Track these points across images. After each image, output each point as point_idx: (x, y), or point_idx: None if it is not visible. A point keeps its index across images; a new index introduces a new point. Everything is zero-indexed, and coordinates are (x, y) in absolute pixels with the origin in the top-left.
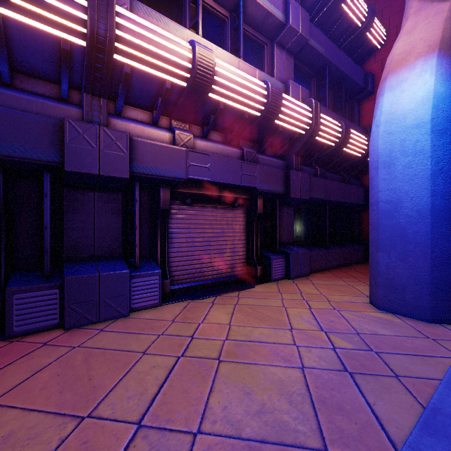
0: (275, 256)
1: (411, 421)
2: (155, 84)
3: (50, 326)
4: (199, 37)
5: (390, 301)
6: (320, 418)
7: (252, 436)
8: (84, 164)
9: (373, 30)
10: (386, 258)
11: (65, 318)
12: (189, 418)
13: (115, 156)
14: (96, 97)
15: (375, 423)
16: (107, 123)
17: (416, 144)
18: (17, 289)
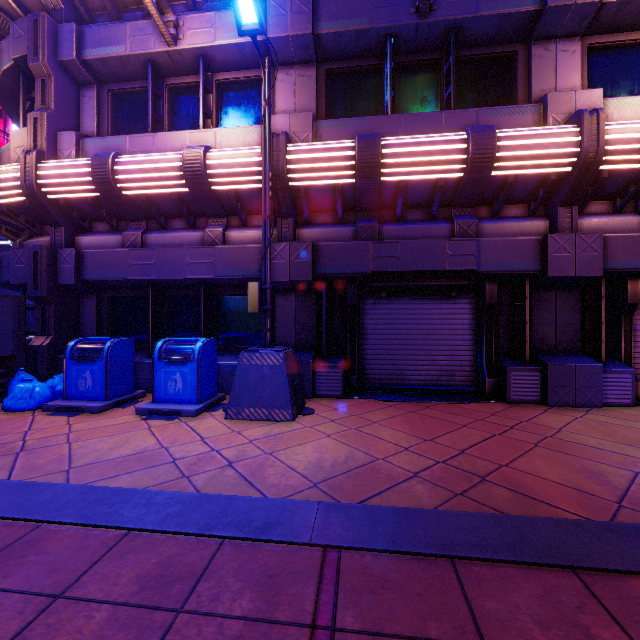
0: None
1: None
2: (630, 175)
3: (533, 401)
4: None
5: None
6: None
7: None
8: (563, 269)
9: None
10: None
11: (548, 397)
12: None
13: (589, 257)
14: (566, 207)
15: None
16: (577, 228)
17: None
18: (513, 368)
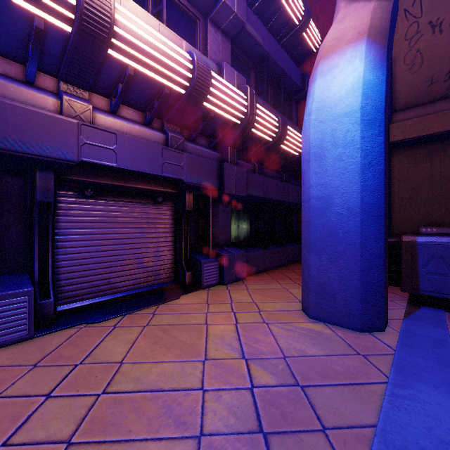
0: (206, 260)
1: None
2: (18, 19)
3: None
4: None
5: (321, 308)
6: None
7: None
8: None
9: (309, 32)
10: (317, 261)
11: None
12: None
13: None
14: None
15: None
16: None
17: (346, 135)
18: None
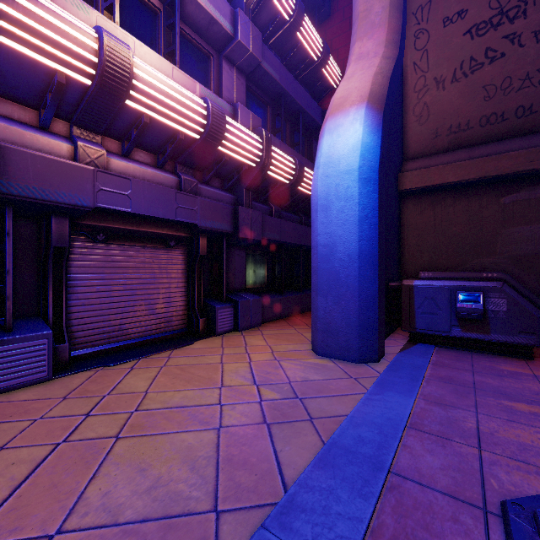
0: (221, 306)
1: (309, 460)
2: (40, 73)
3: None
4: (114, 25)
5: (327, 345)
6: (220, 478)
7: (132, 518)
8: None
9: (329, 68)
10: (324, 303)
11: None
12: (50, 518)
13: None
14: None
15: (275, 470)
16: None
17: (347, 190)
18: None
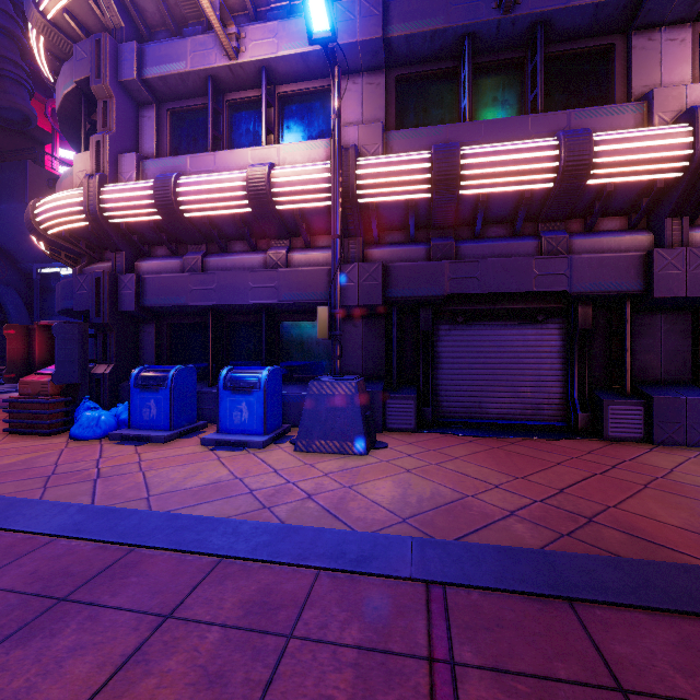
0: None
1: None
2: None
3: (635, 439)
4: None
5: None
6: None
7: None
8: (671, 289)
9: None
10: None
11: (653, 434)
12: None
13: None
14: (675, 218)
15: None
16: (688, 241)
17: None
18: (611, 401)
